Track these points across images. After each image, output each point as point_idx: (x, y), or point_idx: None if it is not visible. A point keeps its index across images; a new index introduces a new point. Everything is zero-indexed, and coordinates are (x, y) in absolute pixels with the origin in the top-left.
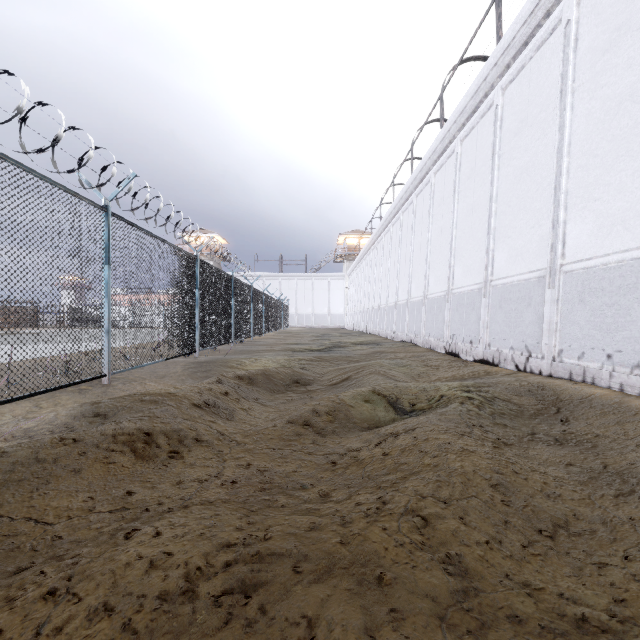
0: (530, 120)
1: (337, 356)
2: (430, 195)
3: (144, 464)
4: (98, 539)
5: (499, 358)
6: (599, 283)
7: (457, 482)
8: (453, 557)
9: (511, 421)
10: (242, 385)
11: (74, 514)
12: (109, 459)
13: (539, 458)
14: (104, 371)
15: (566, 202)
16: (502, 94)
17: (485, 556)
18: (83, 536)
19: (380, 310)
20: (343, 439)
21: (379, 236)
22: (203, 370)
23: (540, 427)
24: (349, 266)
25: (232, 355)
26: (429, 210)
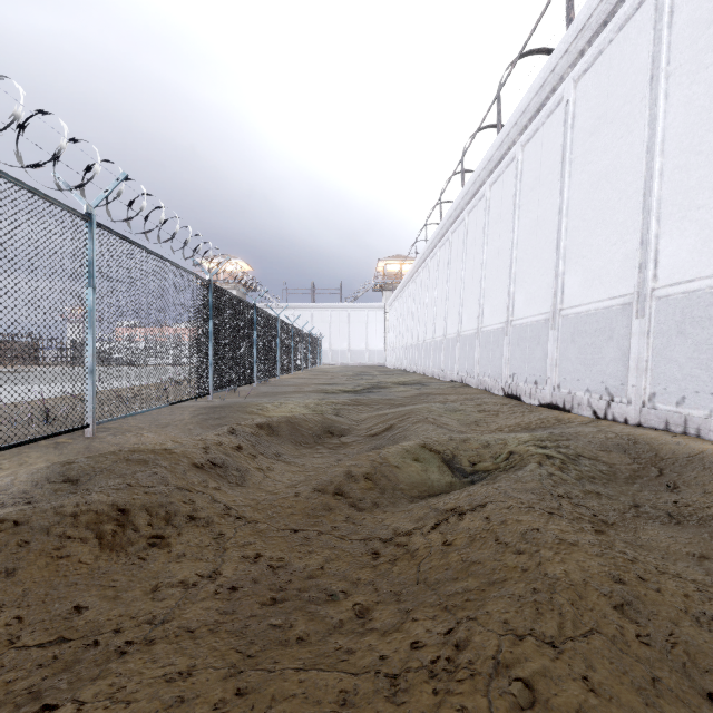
0: (610, 115)
1: (377, 399)
2: (485, 211)
3: (111, 557)
4: None
5: (572, 402)
6: (705, 310)
7: (565, 604)
8: None
9: (604, 488)
10: (261, 437)
11: None
12: (61, 551)
13: (657, 546)
14: (87, 420)
15: (659, 212)
16: (574, 87)
17: None
18: None
19: (425, 345)
20: (387, 515)
21: (424, 261)
22: (216, 417)
23: (642, 496)
24: (390, 296)
25: (253, 398)
26: (483, 229)
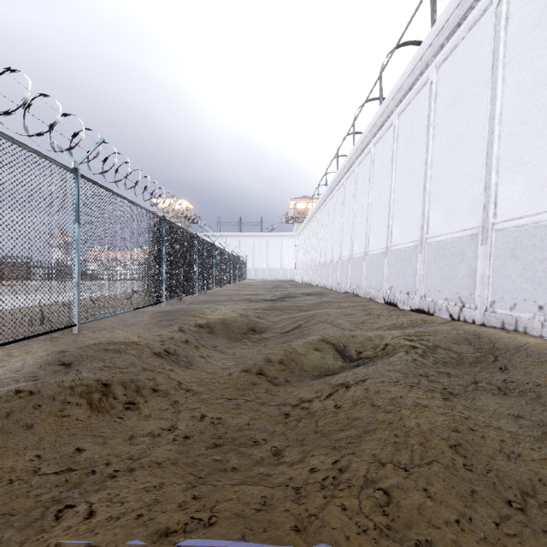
0: (463, 93)
1: (288, 305)
2: (370, 164)
3: (99, 417)
4: (29, 514)
5: (434, 308)
6: (530, 240)
7: (416, 444)
8: (423, 545)
9: (454, 369)
10: (202, 333)
11: (17, 477)
12: (64, 412)
13: (487, 409)
14: (74, 321)
15: (497, 166)
16: (436, 72)
17: (458, 541)
18: (19, 506)
19: (326, 265)
20: (295, 388)
21: (325, 201)
22: (168, 319)
23: (481, 375)
24: (299, 227)
25: (195, 305)
26: (369, 177)
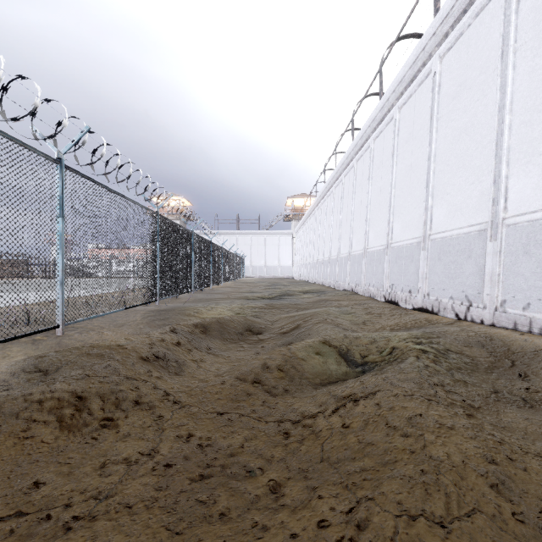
0: (469, 83)
1: (287, 304)
2: (370, 159)
3: (69, 437)
4: None
5: (438, 307)
6: None
7: (449, 485)
8: None
9: (469, 377)
10: (196, 334)
11: None
12: (27, 433)
13: (516, 427)
14: (58, 322)
15: (508, 158)
16: (440, 62)
17: None
18: None
19: (324, 262)
20: (295, 400)
21: (323, 198)
22: (161, 318)
23: (500, 383)
24: (296, 225)
25: (191, 303)
26: (369, 173)
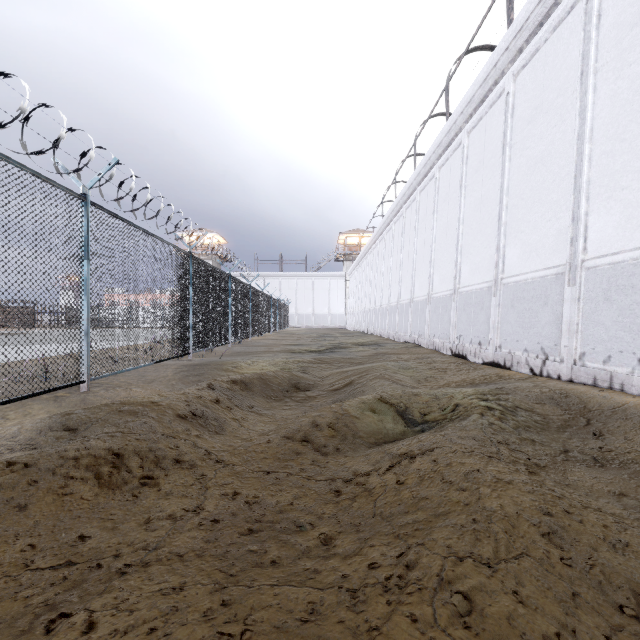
0: (545, 106)
1: (338, 358)
2: (434, 191)
3: (109, 495)
4: (14, 625)
5: (511, 361)
6: (628, 280)
7: (500, 532)
8: None
9: (538, 435)
10: (236, 391)
11: (3, 572)
12: (65, 489)
13: (582, 485)
14: (82, 377)
15: (588, 192)
16: (513, 81)
17: None
18: (3, 612)
19: (382, 310)
20: (348, 459)
21: (381, 234)
22: (196, 374)
23: (572, 442)
24: (350, 265)
25: (228, 357)
26: (433, 206)
